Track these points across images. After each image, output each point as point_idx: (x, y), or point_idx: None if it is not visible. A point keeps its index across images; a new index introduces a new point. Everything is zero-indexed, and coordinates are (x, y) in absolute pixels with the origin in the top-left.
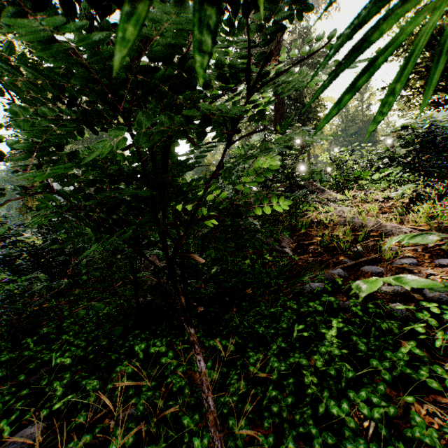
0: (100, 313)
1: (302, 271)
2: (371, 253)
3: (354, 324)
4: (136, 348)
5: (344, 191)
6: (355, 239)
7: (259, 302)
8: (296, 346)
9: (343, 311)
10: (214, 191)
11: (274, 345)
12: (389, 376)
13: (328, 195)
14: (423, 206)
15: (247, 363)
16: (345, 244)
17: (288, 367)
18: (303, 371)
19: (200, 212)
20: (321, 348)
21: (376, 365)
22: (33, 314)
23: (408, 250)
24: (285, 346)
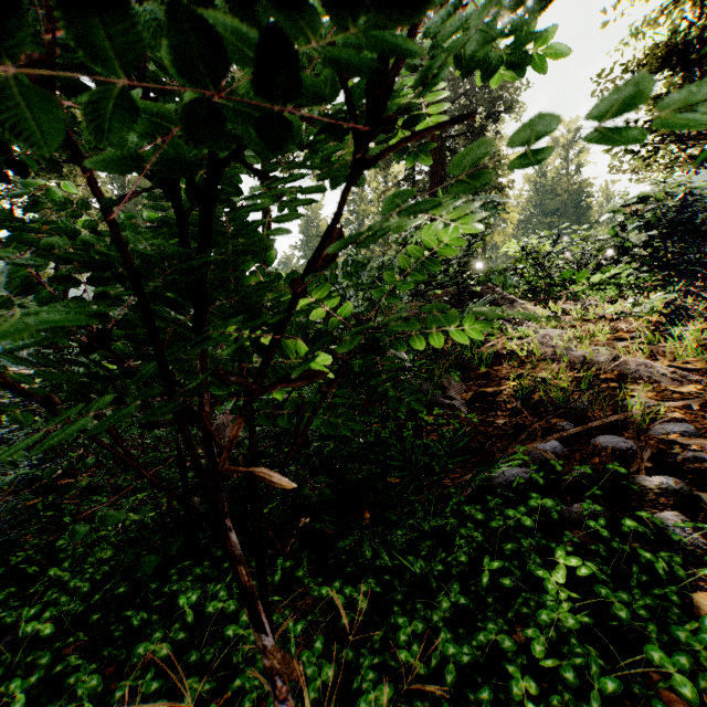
0: (127, 520)
1: (487, 443)
2: (606, 412)
3: (595, 555)
4: (182, 602)
5: (545, 302)
6: (575, 386)
7: (411, 501)
8: (487, 602)
9: (569, 525)
10: (327, 303)
11: (445, 600)
12: (692, 689)
13: (521, 309)
14: (685, 329)
15: (393, 638)
16: (559, 395)
17: (475, 657)
18: (507, 665)
19: (293, 351)
20: (540, 615)
21: (659, 661)
22: (2, 525)
23: (673, 407)
24: (467, 604)
